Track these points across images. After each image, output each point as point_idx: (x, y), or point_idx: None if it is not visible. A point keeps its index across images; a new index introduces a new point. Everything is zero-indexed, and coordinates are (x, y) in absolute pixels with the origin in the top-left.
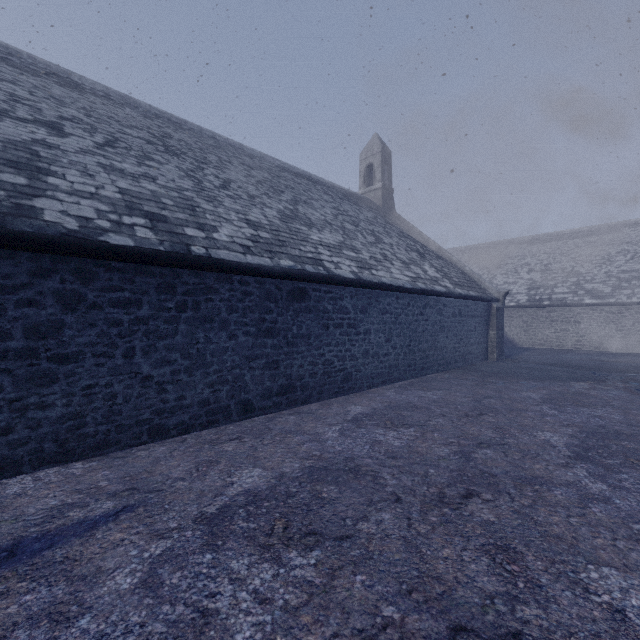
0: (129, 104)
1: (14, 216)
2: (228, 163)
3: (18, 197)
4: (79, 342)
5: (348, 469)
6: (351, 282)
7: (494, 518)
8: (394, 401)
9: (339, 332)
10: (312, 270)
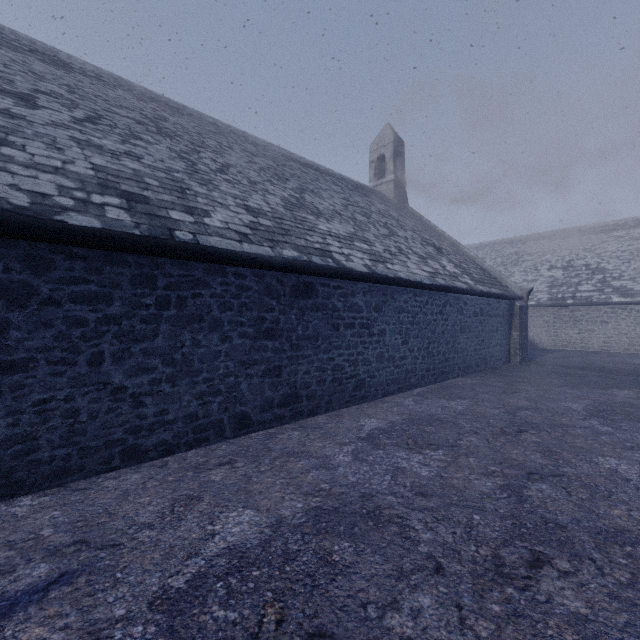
0: (122, 86)
1: None
2: (228, 149)
3: None
4: (29, 346)
5: (366, 513)
6: (364, 276)
7: (585, 609)
8: (414, 413)
9: (350, 333)
10: (320, 262)
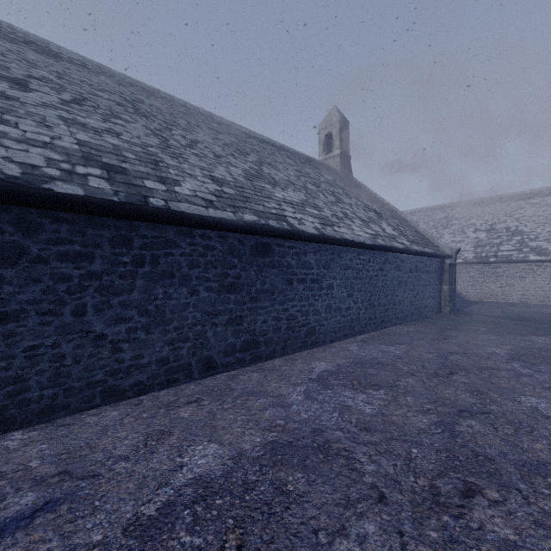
0: (105, 73)
1: None
2: (197, 127)
3: None
4: (20, 299)
5: (316, 446)
6: (314, 238)
7: (514, 535)
8: (358, 357)
9: (303, 287)
10: (276, 225)
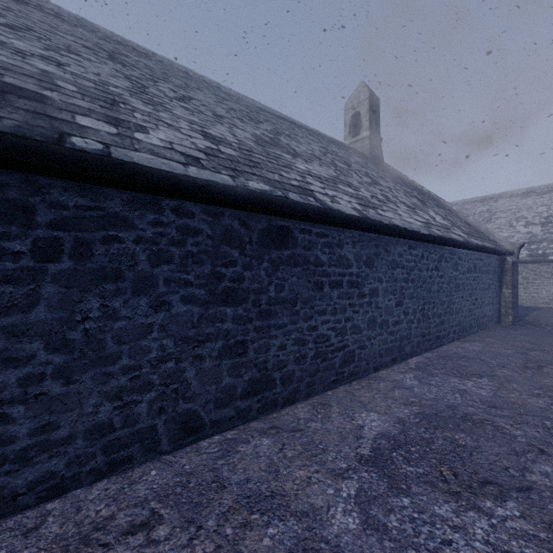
0: (85, 27)
1: None
2: (196, 89)
3: None
4: None
5: None
6: (354, 221)
7: None
8: (425, 402)
9: (337, 294)
10: (299, 199)
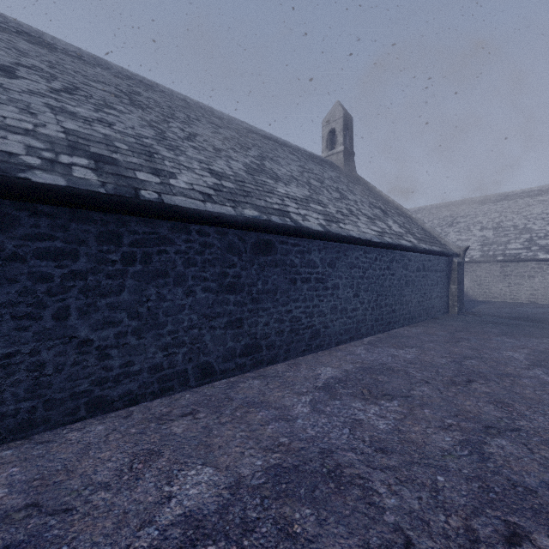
0: (101, 65)
1: None
2: (196, 120)
3: None
4: None
5: (326, 472)
6: (319, 235)
7: None
8: (366, 361)
9: (307, 287)
10: (278, 221)
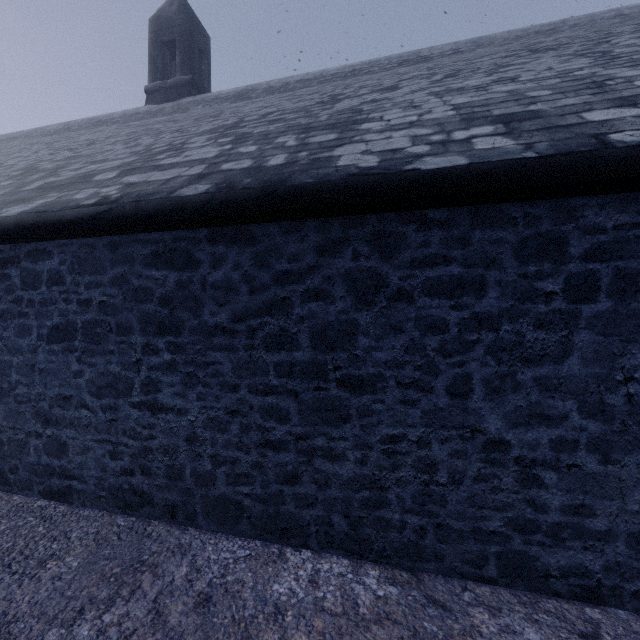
0: (481, 45)
1: (303, 171)
2: None
3: (319, 152)
4: (377, 358)
5: None
6: None
7: None
8: None
9: None
10: None
